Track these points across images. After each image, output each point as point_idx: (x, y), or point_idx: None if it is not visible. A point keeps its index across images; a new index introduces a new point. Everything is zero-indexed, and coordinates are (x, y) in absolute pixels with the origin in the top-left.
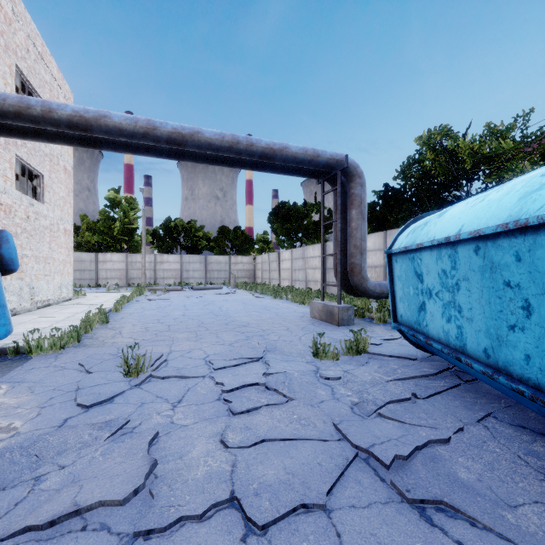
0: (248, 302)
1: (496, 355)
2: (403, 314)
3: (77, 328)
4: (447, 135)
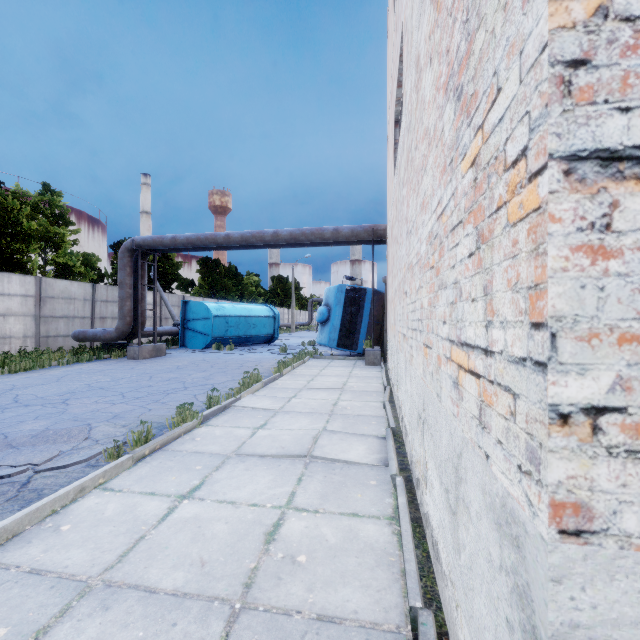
0: (13, 387)
1: (245, 334)
2: (216, 335)
3: (300, 352)
4: (20, 196)
